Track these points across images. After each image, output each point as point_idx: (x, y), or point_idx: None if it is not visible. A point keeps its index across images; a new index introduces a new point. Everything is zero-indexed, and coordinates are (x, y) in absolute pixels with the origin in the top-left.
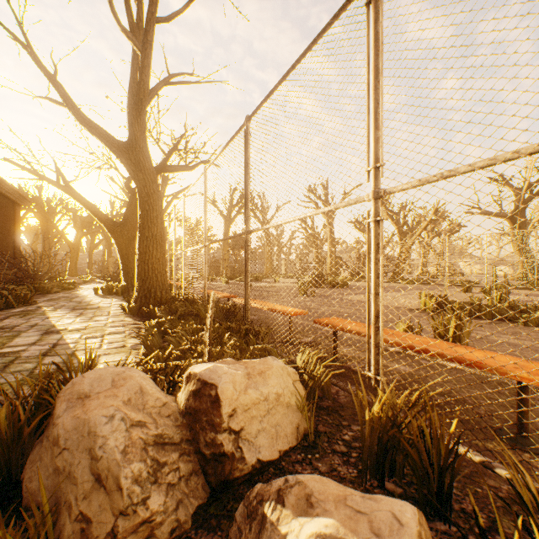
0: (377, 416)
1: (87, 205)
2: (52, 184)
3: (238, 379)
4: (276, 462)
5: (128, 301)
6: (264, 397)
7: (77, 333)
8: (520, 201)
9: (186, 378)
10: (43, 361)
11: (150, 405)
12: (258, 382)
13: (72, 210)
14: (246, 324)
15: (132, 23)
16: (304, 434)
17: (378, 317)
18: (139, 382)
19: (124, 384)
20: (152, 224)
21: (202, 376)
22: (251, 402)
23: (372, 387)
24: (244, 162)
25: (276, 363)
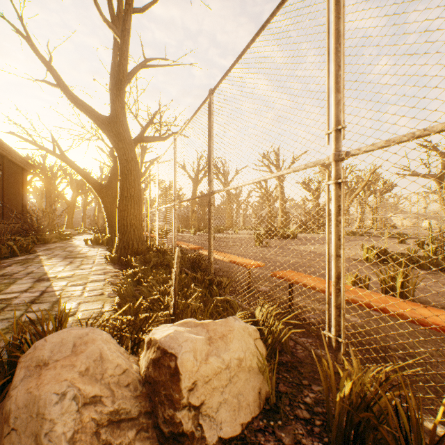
0: (348, 394)
1: (78, 170)
2: (50, 153)
3: (199, 346)
4: (238, 436)
5: (110, 251)
6: (226, 365)
7: (64, 281)
8: None
9: (147, 343)
10: (30, 309)
11: (108, 374)
12: (220, 348)
13: (69, 175)
14: (209, 275)
15: (113, 14)
16: (266, 398)
17: (339, 278)
18: (100, 347)
19: (84, 350)
20: (130, 186)
21: (162, 344)
22: (212, 373)
23: (333, 348)
24: (208, 131)
25: (237, 324)
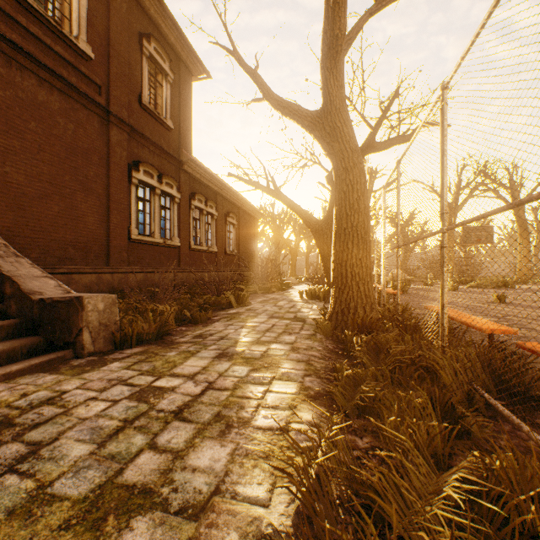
0: None
1: (292, 206)
2: (264, 191)
3: None
4: None
5: (323, 314)
6: None
7: (246, 365)
8: None
9: None
10: (160, 435)
11: None
12: None
13: (292, 219)
14: None
15: None
16: None
17: None
18: None
19: None
20: (351, 210)
21: None
22: None
23: None
24: None
25: None
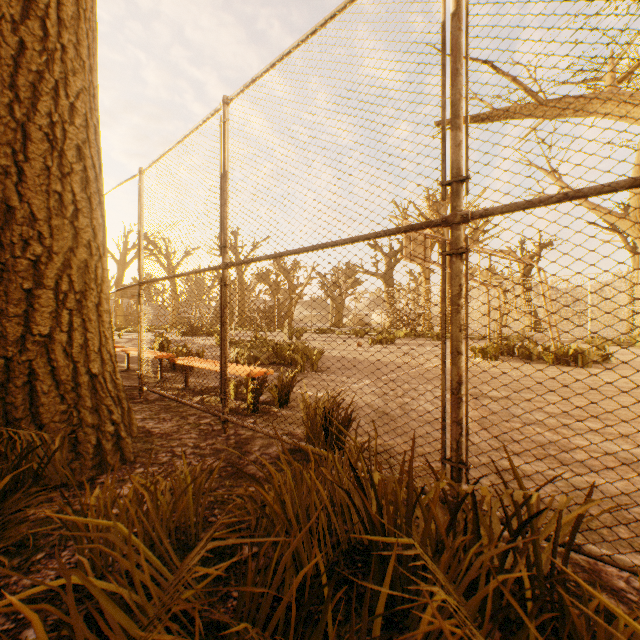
0: None
1: None
2: None
3: None
4: None
5: None
6: None
7: None
8: (389, 265)
9: None
10: None
11: None
12: None
13: None
14: None
15: None
16: None
17: None
18: None
19: None
20: None
21: None
22: None
23: None
24: None
25: None
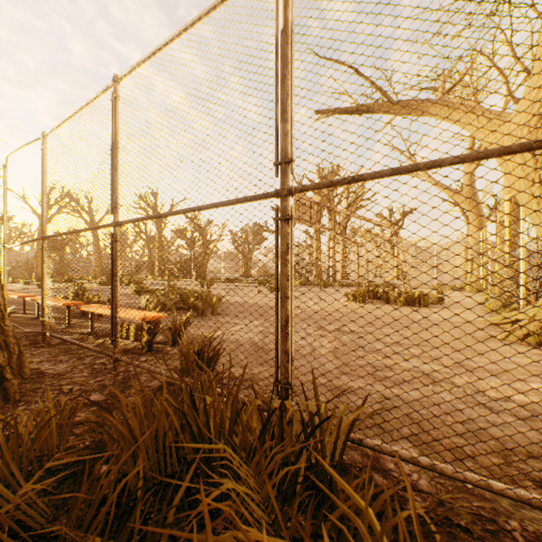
0: None
1: None
2: None
3: None
4: None
5: None
6: None
7: None
8: None
9: None
10: None
11: None
12: None
13: None
14: None
15: None
16: None
17: None
18: None
19: None
20: None
21: None
22: None
23: None
24: None
25: None
